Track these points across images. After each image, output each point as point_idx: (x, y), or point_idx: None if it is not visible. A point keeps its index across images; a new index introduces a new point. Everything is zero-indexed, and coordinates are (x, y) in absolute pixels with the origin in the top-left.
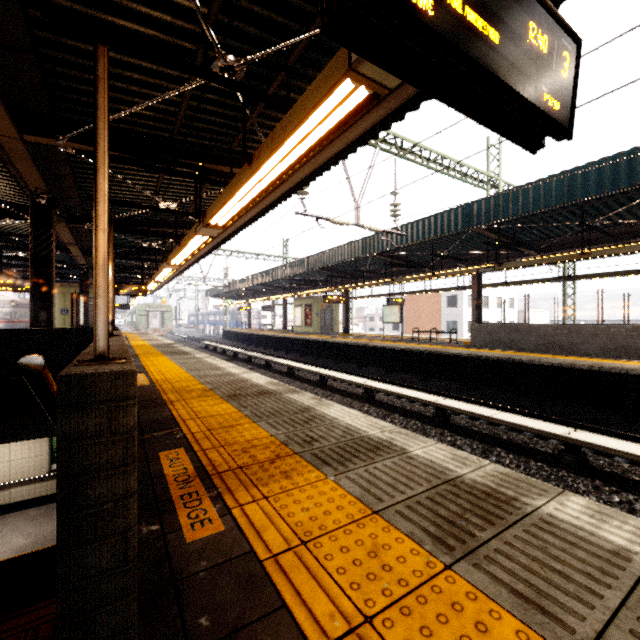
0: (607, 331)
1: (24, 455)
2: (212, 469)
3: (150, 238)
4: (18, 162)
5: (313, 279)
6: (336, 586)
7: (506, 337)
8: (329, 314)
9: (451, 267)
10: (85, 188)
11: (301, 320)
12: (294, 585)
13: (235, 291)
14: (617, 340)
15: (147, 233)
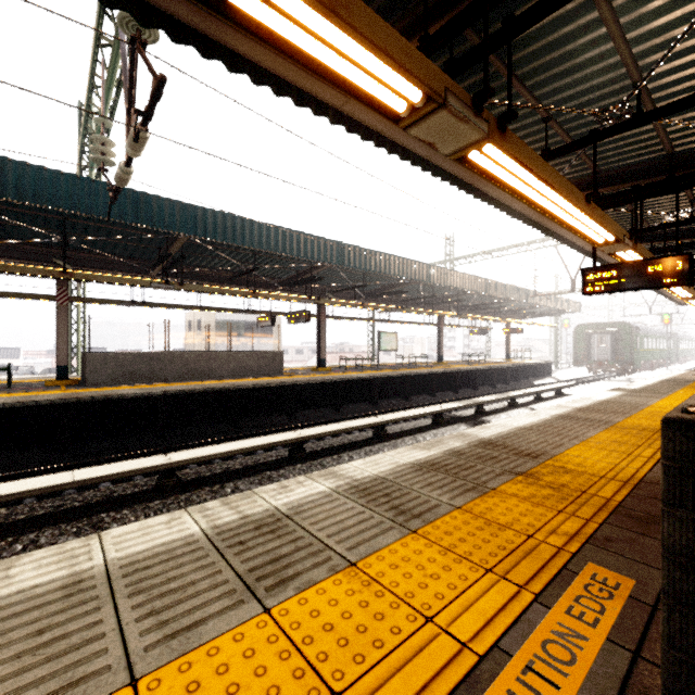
0: (236, 356)
1: None
2: None
3: None
4: None
5: None
6: None
7: (145, 368)
8: None
9: (5, 257)
10: None
11: None
12: None
13: None
14: (242, 363)
15: None
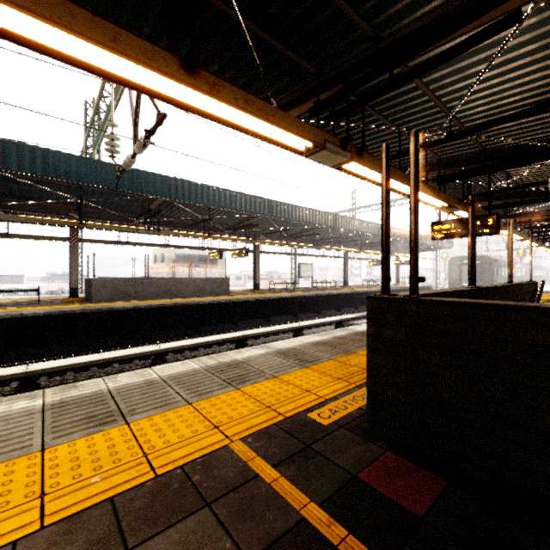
0: (195, 281)
1: None
2: None
3: None
4: None
5: None
6: None
7: (132, 289)
8: None
9: (36, 211)
10: None
11: None
12: None
13: None
14: (199, 286)
15: None
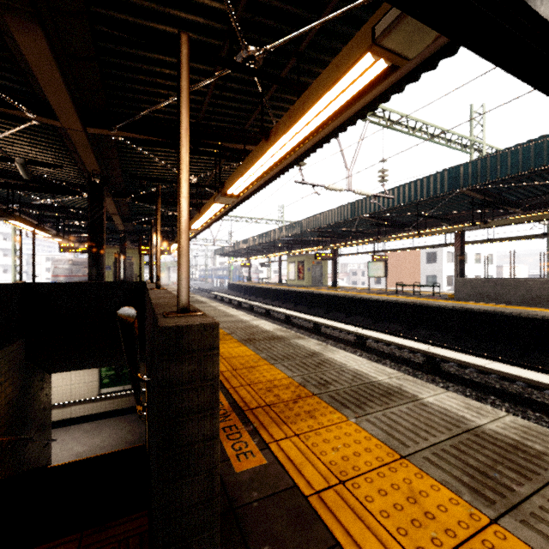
0: None
1: (81, 381)
2: (244, 405)
3: (173, 207)
4: (81, 150)
5: (305, 239)
6: (383, 529)
7: (491, 291)
8: (319, 269)
9: (434, 226)
10: (127, 168)
11: (294, 275)
12: (342, 524)
13: (238, 250)
14: None
15: (172, 203)
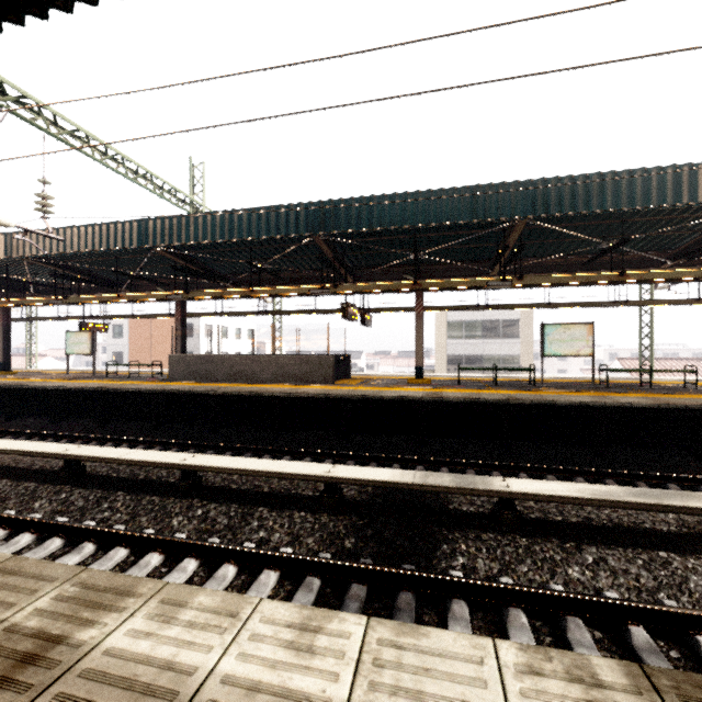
0: (277, 360)
1: None
2: None
3: None
4: None
5: None
6: None
7: (203, 368)
8: None
9: (154, 290)
10: None
11: None
12: None
13: None
14: (283, 368)
15: None
